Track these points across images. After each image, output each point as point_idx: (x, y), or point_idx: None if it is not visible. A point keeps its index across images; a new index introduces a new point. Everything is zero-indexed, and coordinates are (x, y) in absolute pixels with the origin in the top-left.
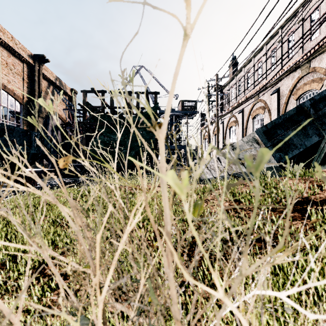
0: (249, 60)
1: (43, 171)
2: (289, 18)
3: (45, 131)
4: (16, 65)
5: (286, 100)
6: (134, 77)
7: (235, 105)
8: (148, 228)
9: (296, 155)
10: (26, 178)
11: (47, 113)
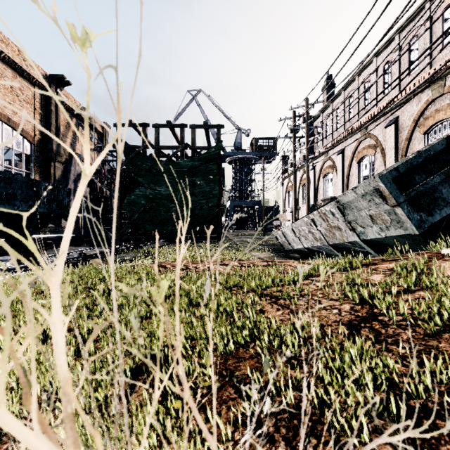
0: (352, 80)
1: (58, 238)
2: (411, 17)
3: (65, 181)
4: (24, 89)
5: (408, 134)
6: (188, 105)
7: (331, 143)
8: (203, 354)
9: (447, 216)
10: None
11: (67, 157)
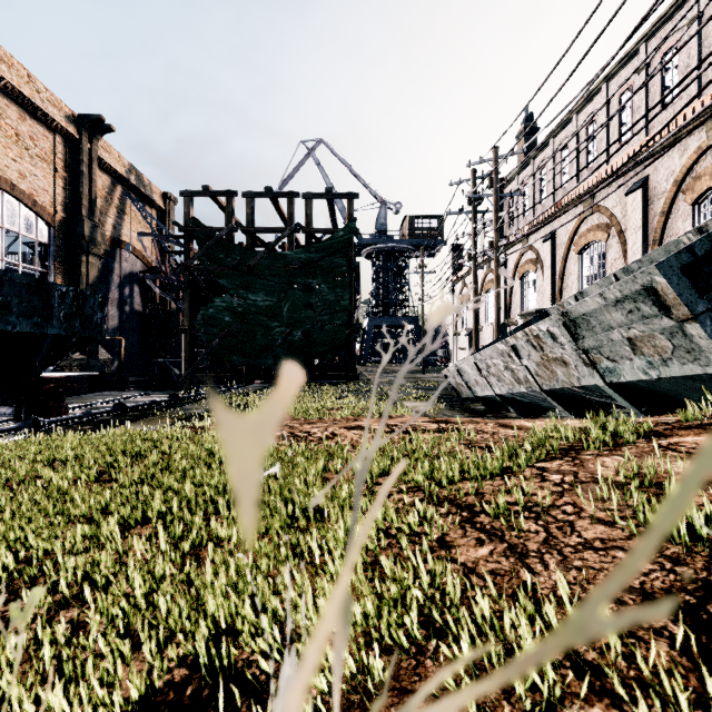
0: (567, 120)
1: (85, 378)
2: (666, 14)
3: (105, 286)
4: (38, 139)
5: (664, 205)
6: (302, 165)
7: (534, 223)
8: None
9: None
10: (40, 394)
11: (108, 247)
